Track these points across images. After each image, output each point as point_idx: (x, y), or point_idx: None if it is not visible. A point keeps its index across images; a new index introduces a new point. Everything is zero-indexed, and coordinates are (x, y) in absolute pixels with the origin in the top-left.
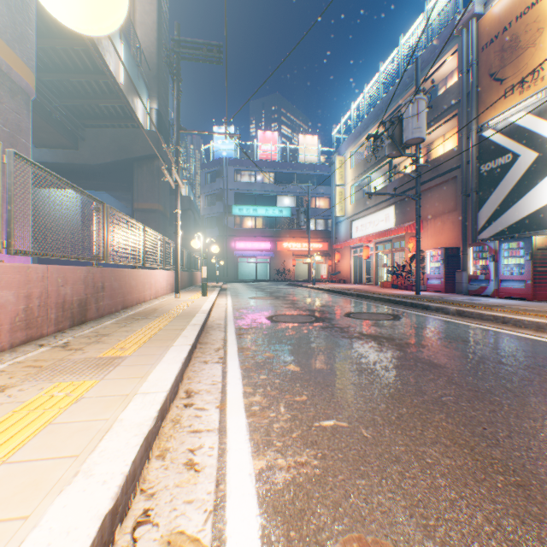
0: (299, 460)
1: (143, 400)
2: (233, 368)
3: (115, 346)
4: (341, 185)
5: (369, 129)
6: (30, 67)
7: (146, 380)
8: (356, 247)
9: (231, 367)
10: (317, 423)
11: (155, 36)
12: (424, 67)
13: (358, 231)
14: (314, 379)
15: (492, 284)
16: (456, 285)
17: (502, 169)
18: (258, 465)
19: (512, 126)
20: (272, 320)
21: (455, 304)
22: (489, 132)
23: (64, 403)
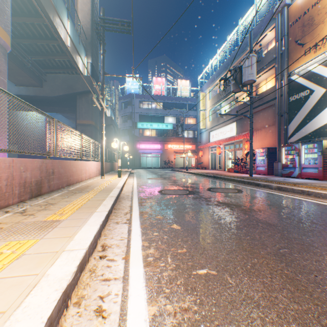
0: (183, 306)
1: (67, 256)
2: (136, 227)
3: (56, 212)
4: (203, 109)
5: (220, 76)
6: (6, 31)
7: (73, 239)
8: (212, 147)
9: (134, 226)
10: (194, 272)
11: (89, 18)
12: (254, 38)
13: (213, 137)
14: (190, 235)
15: (297, 170)
16: (274, 171)
17: (303, 99)
18: (151, 311)
19: (309, 73)
20: (161, 193)
21: (275, 182)
22: (295, 76)
23: (8, 260)
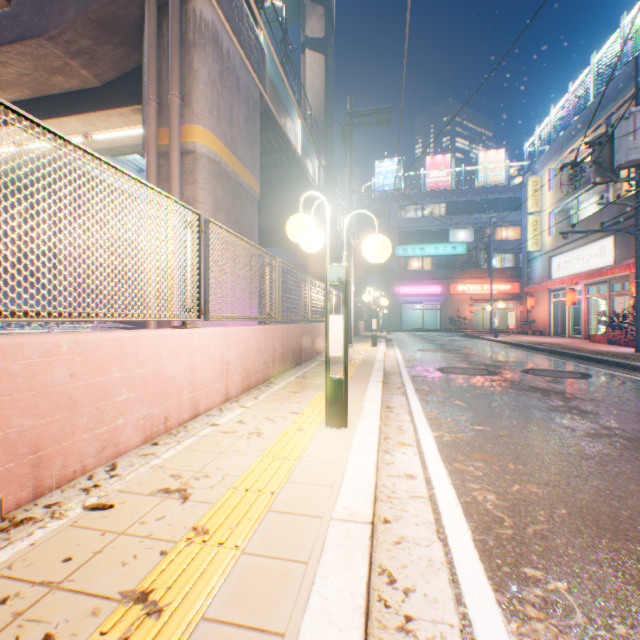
0: (456, 435)
1: (370, 402)
2: (413, 399)
3: None
4: (535, 212)
5: (575, 139)
6: (258, 181)
7: (365, 395)
8: (557, 290)
9: (411, 398)
10: (470, 426)
11: (322, 96)
12: None
13: (560, 269)
14: (473, 409)
15: None
16: None
17: None
18: (434, 434)
19: None
20: (442, 371)
21: None
22: None
23: None
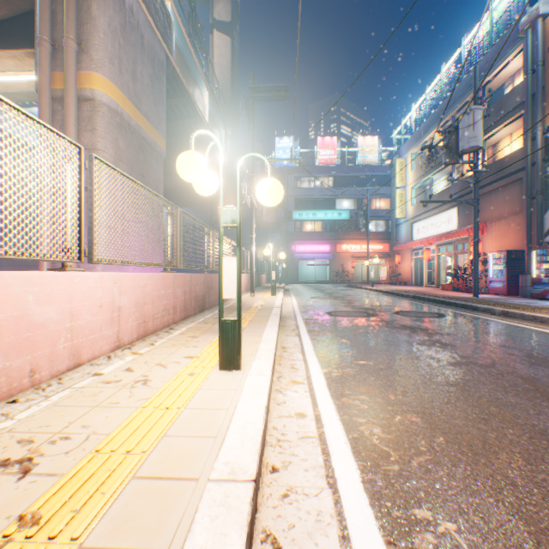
0: (344, 371)
1: (266, 343)
2: (306, 339)
3: None
4: (401, 187)
5: (430, 130)
6: (164, 139)
7: (262, 337)
8: (417, 249)
9: (304, 338)
10: (355, 361)
11: (229, 74)
12: (487, 68)
13: (419, 233)
14: (357, 346)
15: None
16: (520, 289)
17: None
18: (324, 370)
19: None
20: (330, 314)
21: (504, 306)
22: None
23: None
